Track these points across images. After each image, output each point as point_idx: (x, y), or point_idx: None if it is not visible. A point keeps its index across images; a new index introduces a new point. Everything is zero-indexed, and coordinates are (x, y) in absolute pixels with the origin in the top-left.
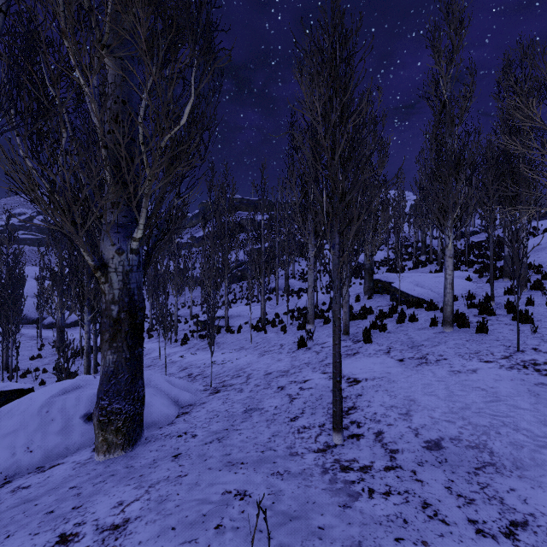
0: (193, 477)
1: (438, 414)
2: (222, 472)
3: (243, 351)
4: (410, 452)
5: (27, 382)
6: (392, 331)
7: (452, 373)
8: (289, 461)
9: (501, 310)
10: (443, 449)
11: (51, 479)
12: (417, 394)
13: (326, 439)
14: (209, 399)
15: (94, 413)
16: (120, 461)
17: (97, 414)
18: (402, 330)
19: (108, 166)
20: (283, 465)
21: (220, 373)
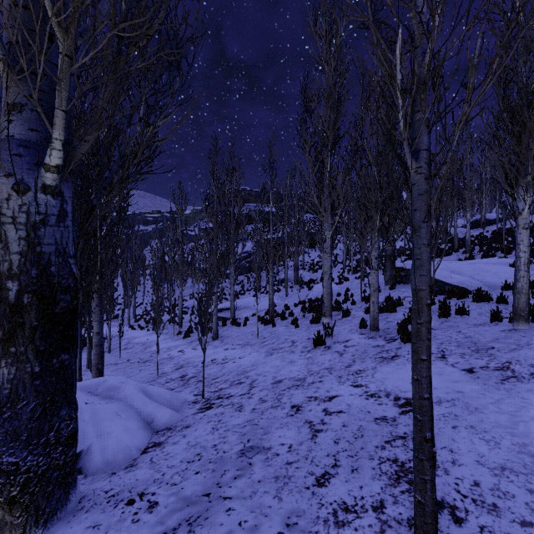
0: None
1: None
2: None
3: (247, 348)
4: None
5: None
6: (436, 327)
7: None
8: None
9: None
10: None
11: None
12: None
13: None
14: (196, 420)
15: None
16: None
17: None
18: (451, 326)
19: None
20: None
21: (218, 376)
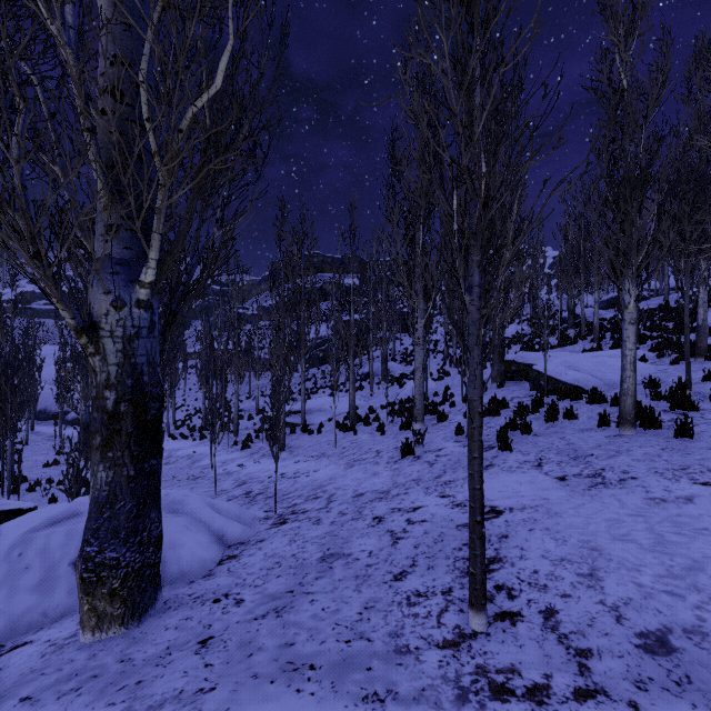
0: (224, 695)
1: (649, 579)
2: (275, 686)
3: (323, 460)
4: (615, 657)
5: (35, 498)
6: (540, 433)
7: (652, 501)
8: (394, 666)
9: (705, 403)
10: (676, 652)
11: (2, 676)
12: (601, 538)
13: (458, 621)
14: (270, 534)
15: (76, 565)
16: (114, 647)
17: (79, 568)
18: (556, 432)
19: (97, 162)
20: (384, 676)
21: (291, 491)
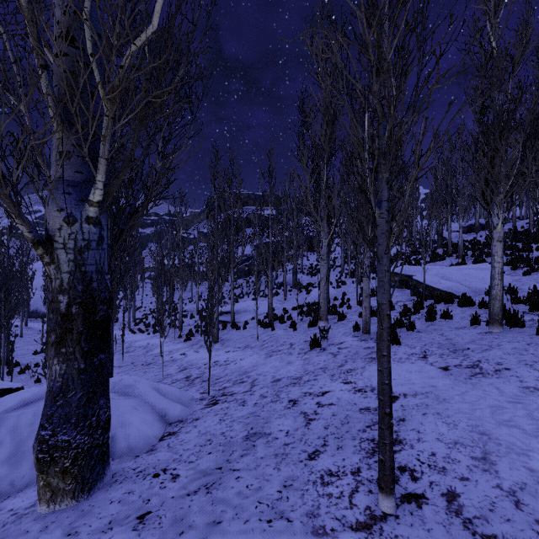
0: None
1: None
2: None
3: (248, 350)
4: None
5: (25, 379)
6: (422, 330)
7: (527, 390)
8: None
9: None
10: None
11: None
12: (487, 423)
13: (368, 502)
14: (204, 414)
15: (33, 446)
16: (64, 520)
17: (35, 449)
18: (435, 329)
19: (50, 96)
20: None
21: (222, 376)
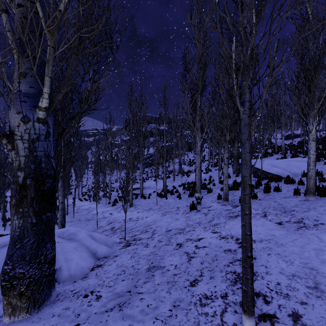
0: None
1: None
2: None
3: (151, 211)
4: None
5: None
6: (262, 198)
7: None
8: None
9: None
10: None
11: None
12: (314, 261)
13: (234, 320)
14: (121, 252)
15: (0, 276)
16: None
17: (0, 279)
18: (271, 198)
19: (10, 32)
20: None
21: (134, 227)
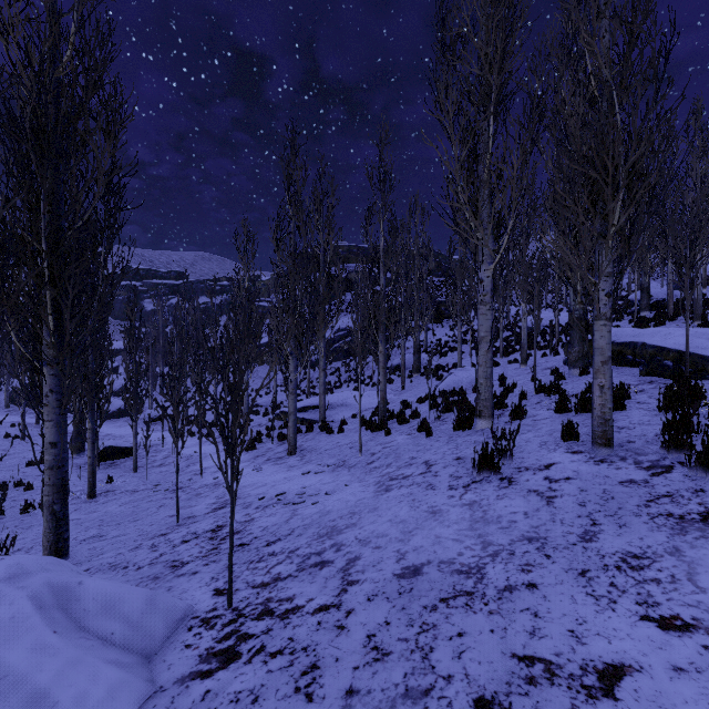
0: None
1: None
2: None
3: (342, 472)
4: None
5: None
6: None
7: None
8: None
9: None
10: None
11: None
12: None
13: None
14: None
15: None
16: None
17: None
18: None
19: None
20: None
21: (281, 535)
